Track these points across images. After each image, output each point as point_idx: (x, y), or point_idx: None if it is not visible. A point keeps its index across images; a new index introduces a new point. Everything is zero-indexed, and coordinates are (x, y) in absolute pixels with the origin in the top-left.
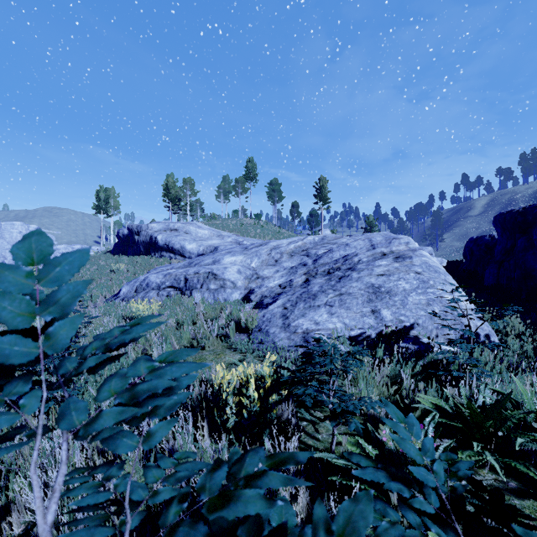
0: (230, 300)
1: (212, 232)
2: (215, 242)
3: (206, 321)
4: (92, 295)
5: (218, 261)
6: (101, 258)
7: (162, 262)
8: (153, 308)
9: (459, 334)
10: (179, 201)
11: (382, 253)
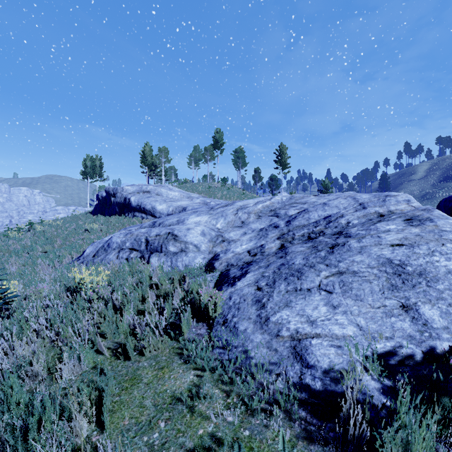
0: (192, 267)
1: (182, 194)
2: (184, 203)
3: (160, 298)
4: (60, 255)
5: (182, 222)
6: (81, 218)
7: (133, 222)
8: (99, 279)
9: None
10: (155, 168)
11: (377, 214)
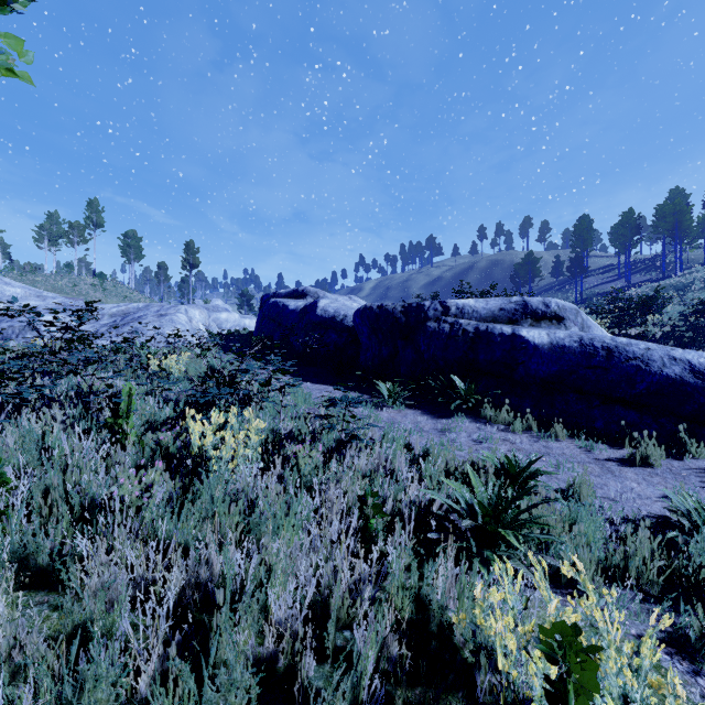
0: None
1: (28, 292)
2: (32, 303)
3: None
4: None
5: (36, 319)
6: None
7: None
8: None
9: (166, 346)
10: None
11: (160, 314)
